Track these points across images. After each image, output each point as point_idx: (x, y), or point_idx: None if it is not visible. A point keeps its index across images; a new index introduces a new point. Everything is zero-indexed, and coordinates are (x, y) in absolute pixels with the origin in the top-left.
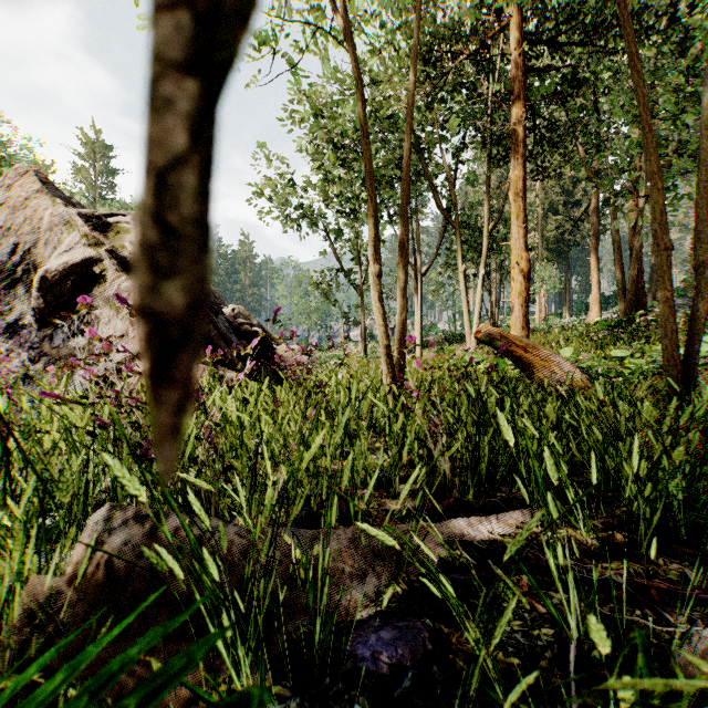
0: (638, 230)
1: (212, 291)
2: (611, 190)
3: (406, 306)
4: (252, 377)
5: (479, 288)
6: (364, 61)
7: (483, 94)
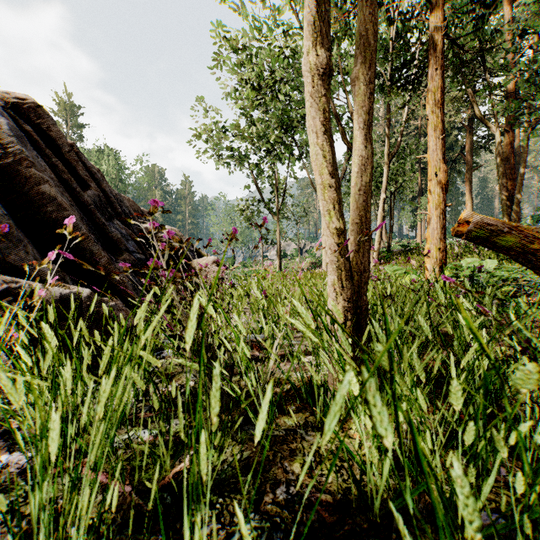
0: (523, 158)
1: (143, 211)
2: (496, 125)
3: (370, 159)
4: (149, 291)
5: (380, 210)
6: (279, 10)
7: (383, 43)
